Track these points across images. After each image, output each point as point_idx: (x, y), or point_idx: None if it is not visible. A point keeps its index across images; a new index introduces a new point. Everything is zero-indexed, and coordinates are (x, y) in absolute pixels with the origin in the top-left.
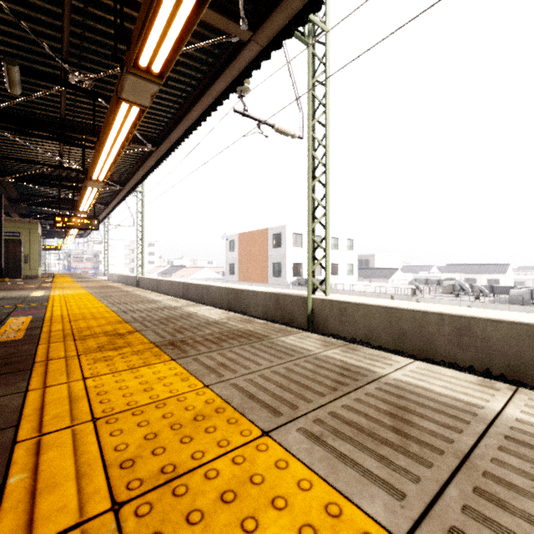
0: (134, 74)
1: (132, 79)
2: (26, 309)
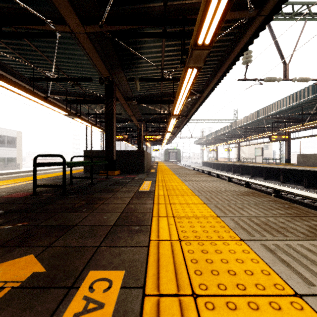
0: (75, 118)
1: (74, 118)
2: (77, 173)
